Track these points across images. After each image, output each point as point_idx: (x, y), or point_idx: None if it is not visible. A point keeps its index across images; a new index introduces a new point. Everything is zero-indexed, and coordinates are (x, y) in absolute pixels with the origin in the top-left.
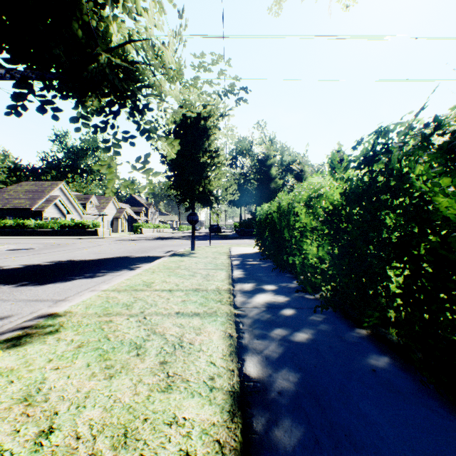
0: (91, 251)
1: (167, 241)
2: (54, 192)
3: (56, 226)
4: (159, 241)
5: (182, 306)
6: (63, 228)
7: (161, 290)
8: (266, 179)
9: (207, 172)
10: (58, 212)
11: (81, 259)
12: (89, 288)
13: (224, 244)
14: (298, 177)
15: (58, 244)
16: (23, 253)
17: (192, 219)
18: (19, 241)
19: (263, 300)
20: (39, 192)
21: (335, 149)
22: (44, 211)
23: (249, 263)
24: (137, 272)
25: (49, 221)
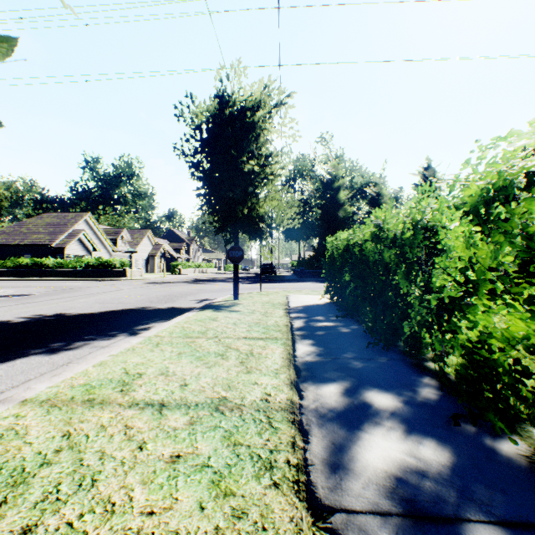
0: (100, 300)
1: (207, 284)
2: (78, 225)
3: (78, 265)
4: (197, 284)
5: (162, 490)
6: (86, 268)
7: (142, 404)
8: (333, 206)
9: (255, 187)
10: (83, 249)
11: (74, 313)
12: (25, 383)
13: (279, 288)
14: (373, 203)
15: (70, 287)
16: (11, 301)
17: (233, 256)
18: (28, 284)
19: (385, 462)
20: (61, 226)
21: (423, 166)
22: (66, 247)
23: (321, 326)
24: (129, 344)
25: (70, 260)
